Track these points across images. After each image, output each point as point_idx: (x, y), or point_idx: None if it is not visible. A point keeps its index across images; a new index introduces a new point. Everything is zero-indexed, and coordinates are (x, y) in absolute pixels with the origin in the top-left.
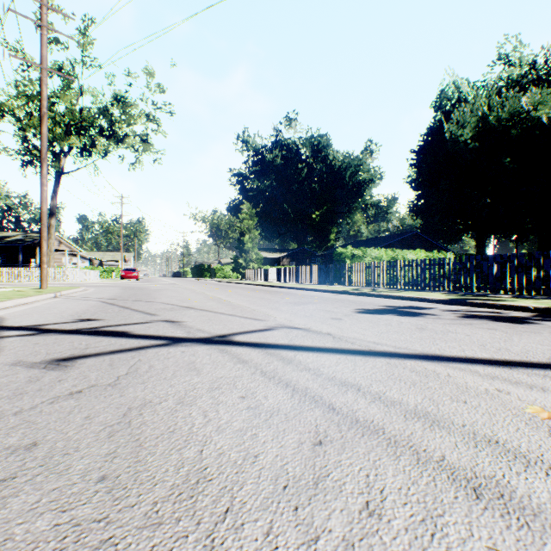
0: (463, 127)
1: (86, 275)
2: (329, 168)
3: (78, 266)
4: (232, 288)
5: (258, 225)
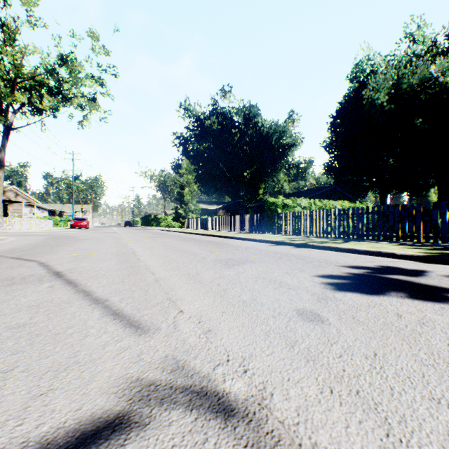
0: (379, 92)
1: (37, 224)
2: (258, 133)
3: (35, 216)
4: (164, 237)
5: (198, 181)
